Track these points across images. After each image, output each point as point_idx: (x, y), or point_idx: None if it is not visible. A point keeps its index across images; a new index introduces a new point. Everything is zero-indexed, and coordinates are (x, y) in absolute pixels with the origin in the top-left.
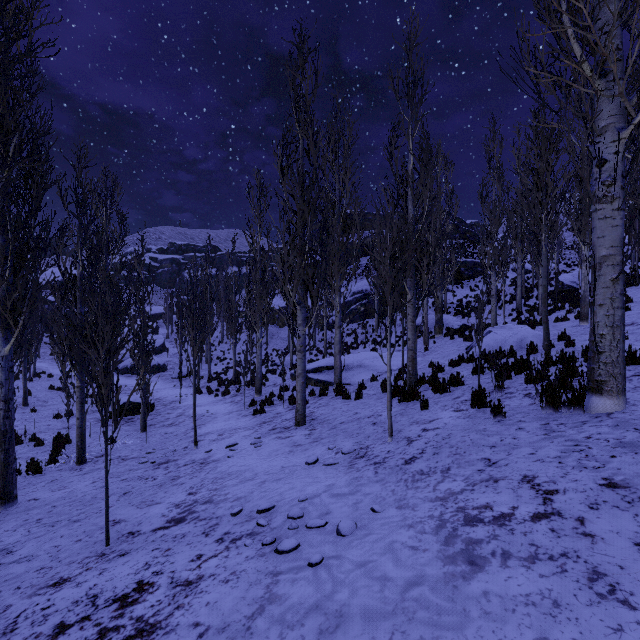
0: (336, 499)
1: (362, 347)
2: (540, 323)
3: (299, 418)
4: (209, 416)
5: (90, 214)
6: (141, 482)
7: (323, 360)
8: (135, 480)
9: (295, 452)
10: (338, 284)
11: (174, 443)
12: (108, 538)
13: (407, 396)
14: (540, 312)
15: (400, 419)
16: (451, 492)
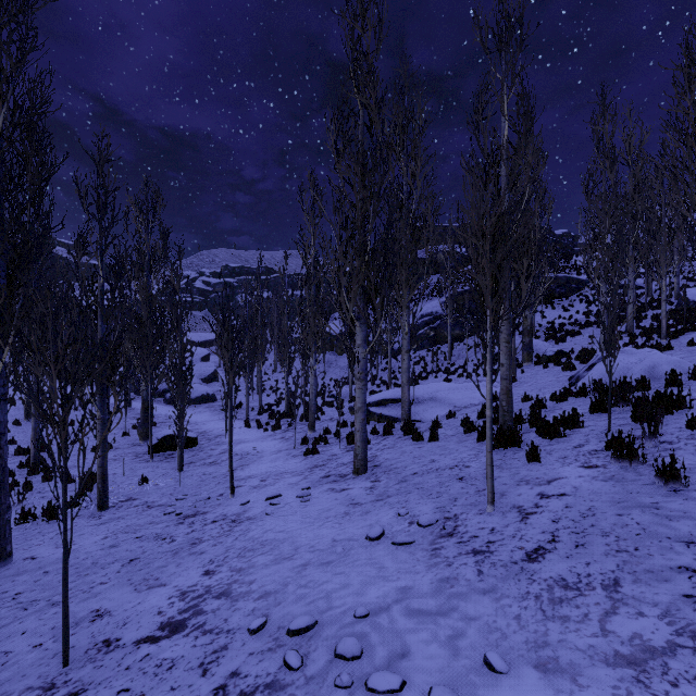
0: (416, 622)
1: (432, 377)
2: (667, 347)
3: (358, 464)
4: (255, 455)
5: (112, 215)
6: (156, 544)
7: (387, 391)
8: (150, 540)
9: (352, 515)
10: (406, 299)
11: (210, 488)
12: (67, 654)
13: (503, 441)
14: (663, 334)
15: (499, 474)
16: (646, 646)
